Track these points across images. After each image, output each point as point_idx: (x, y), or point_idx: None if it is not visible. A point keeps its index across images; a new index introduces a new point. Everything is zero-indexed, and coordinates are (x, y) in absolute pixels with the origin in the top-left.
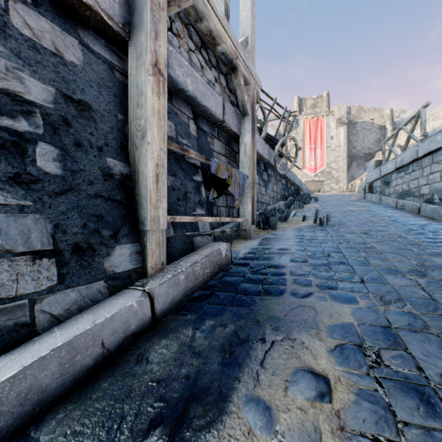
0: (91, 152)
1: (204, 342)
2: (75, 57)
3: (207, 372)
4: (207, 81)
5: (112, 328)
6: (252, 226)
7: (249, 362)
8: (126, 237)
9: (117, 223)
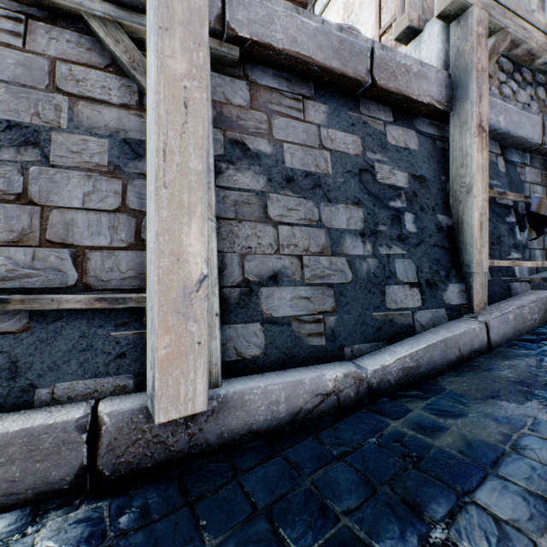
0: (428, 212)
1: None
2: (414, 144)
3: None
4: (521, 106)
5: (463, 340)
6: None
7: None
8: (454, 278)
9: (447, 266)
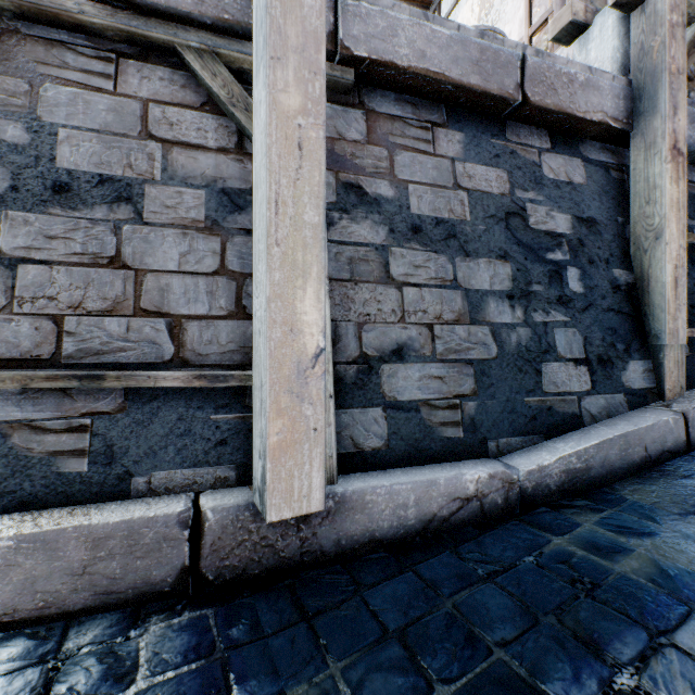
0: (600, 266)
1: None
2: (579, 177)
3: None
4: None
5: (651, 436)
6: None
7: None
8: (636, 353)
9: (627, 337)
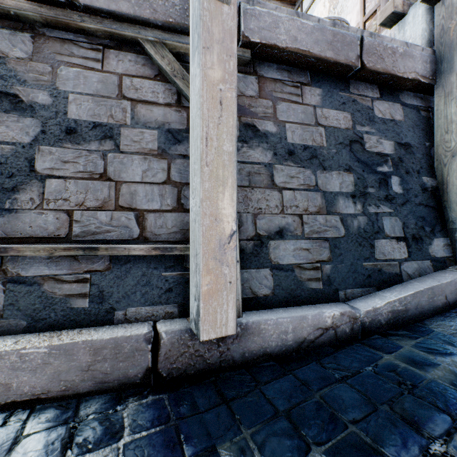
0: (413, 175)
1: None
2: (399, 116)
3: None
4: None
5: (450, 289)
6: None
7: None
8: (438, 233)
9: (432, 222)
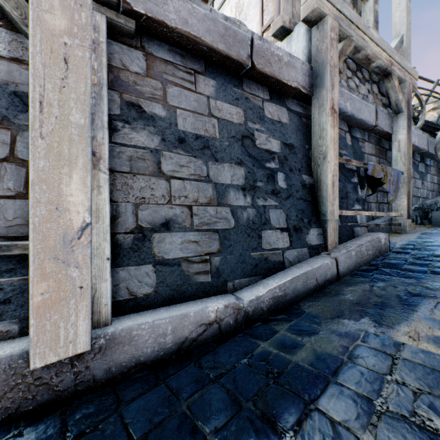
0: (296, 173)
1: (381, 291)
2: (285, 119)
3: (389, 304)
4: (361, 97)
5: (319, 273)
6: (407, 220)
7: (423, 305)
8: (314, 224)
9: (309, 215)
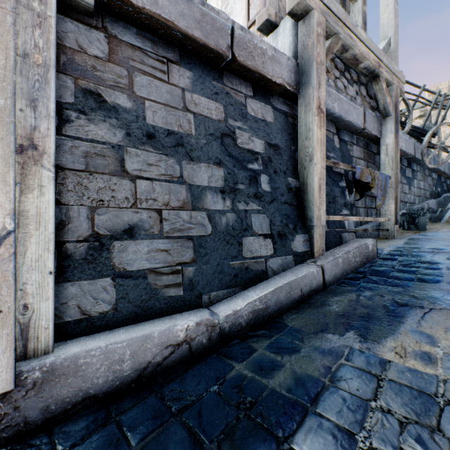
0: (281, 175)
1: (368, 301)
2: (270, 118)
3: (376, 315)
4: (350, 98)
5: (304, 282)
6: (395, 226)
7: (410, 316)
8: (300, 230)
9: (295, 220)
